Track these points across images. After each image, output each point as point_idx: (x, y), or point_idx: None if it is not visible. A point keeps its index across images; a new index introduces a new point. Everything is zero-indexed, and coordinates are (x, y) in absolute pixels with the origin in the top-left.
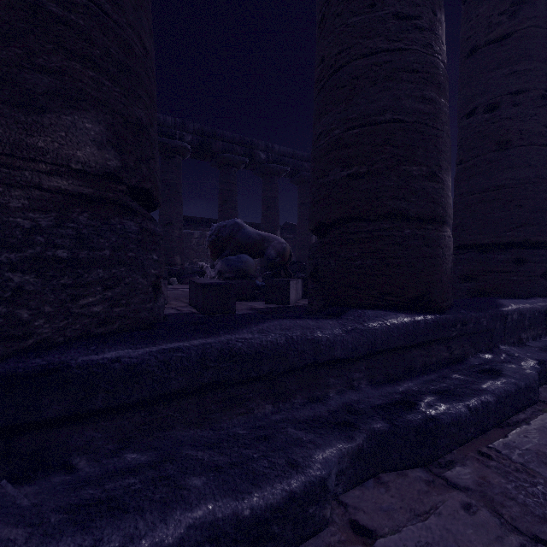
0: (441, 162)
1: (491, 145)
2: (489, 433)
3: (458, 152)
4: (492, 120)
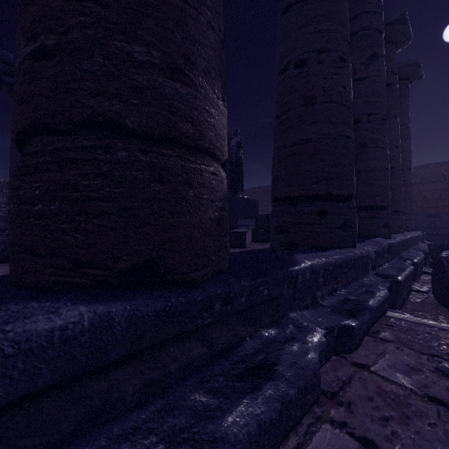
0: (193, 56)
1: (300, 100)
2: None
3: (276, 108)
4: (301, 76)
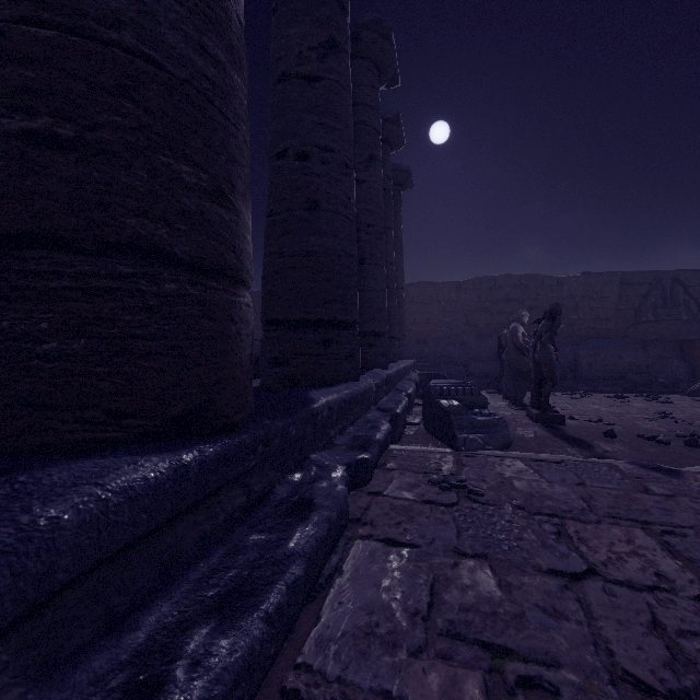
0: (235, 179)
1: (302, 201)
2: (298, 626)
3: (269, 200)
4: (303, 172)
